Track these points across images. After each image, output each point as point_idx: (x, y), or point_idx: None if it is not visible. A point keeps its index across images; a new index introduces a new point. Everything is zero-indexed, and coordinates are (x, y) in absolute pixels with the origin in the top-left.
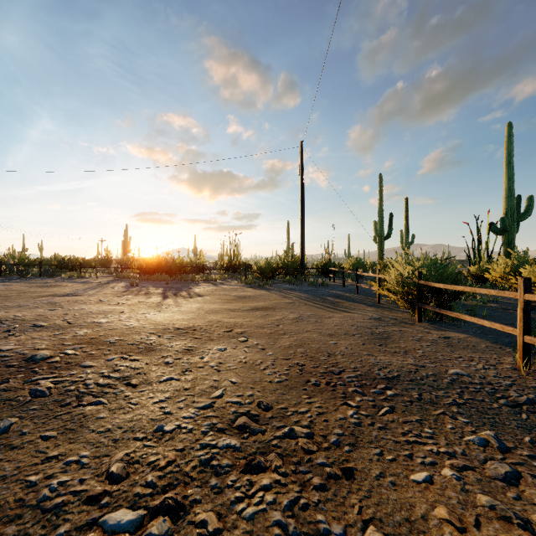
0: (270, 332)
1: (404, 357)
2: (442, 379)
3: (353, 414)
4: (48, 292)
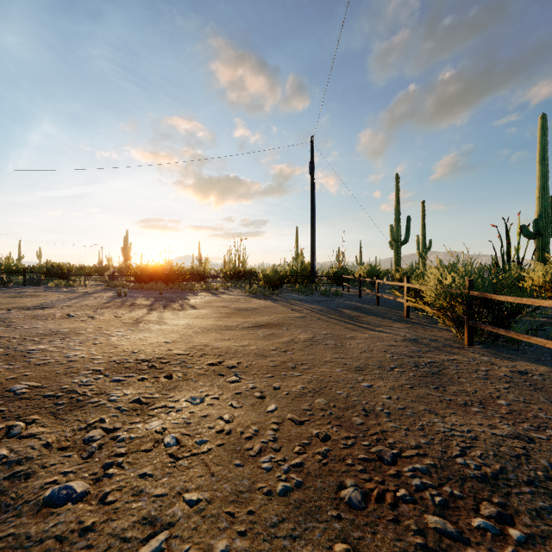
0: (273, 365)
1: (487, 416)
2: None
3: None
4: (16, 304)
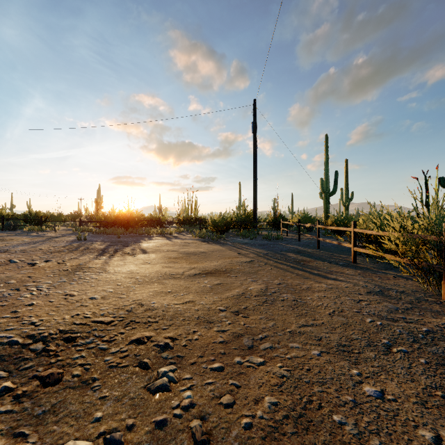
0: (222, 342)
1: None
2: None
3: None
4: None
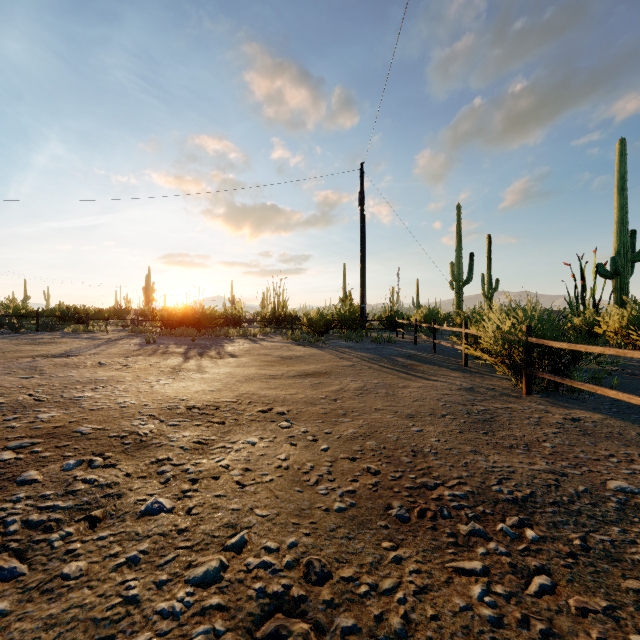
0: (324, 412)
1: (529, 455)
2: (605, 502)
3: (483, 595)
4: (37, 352)
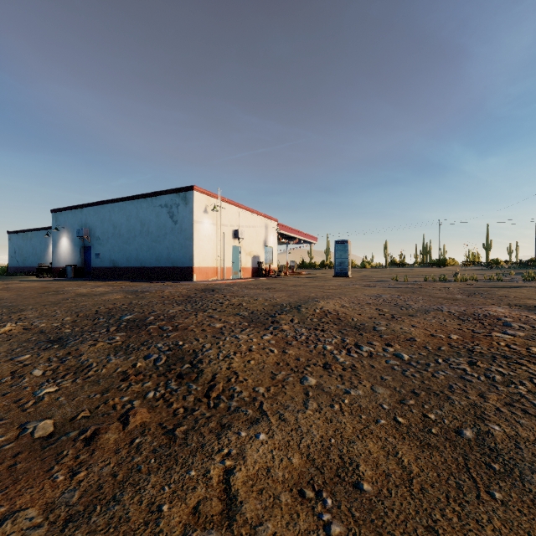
0: None
1: None
2: None
3: None
4: None
